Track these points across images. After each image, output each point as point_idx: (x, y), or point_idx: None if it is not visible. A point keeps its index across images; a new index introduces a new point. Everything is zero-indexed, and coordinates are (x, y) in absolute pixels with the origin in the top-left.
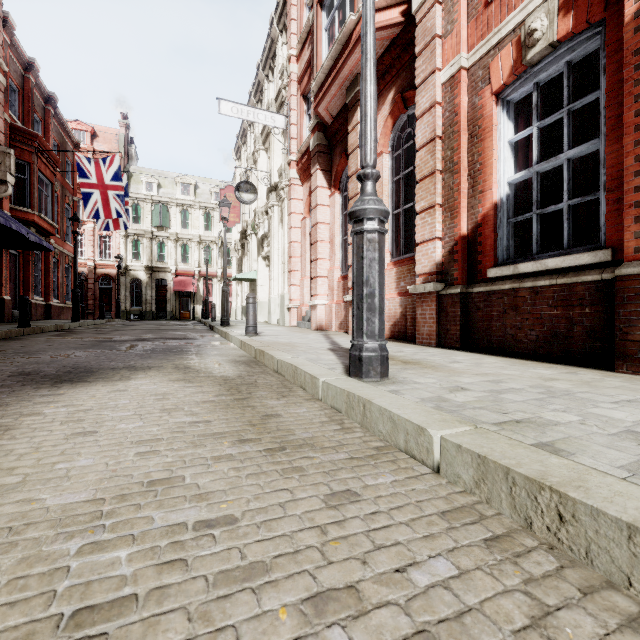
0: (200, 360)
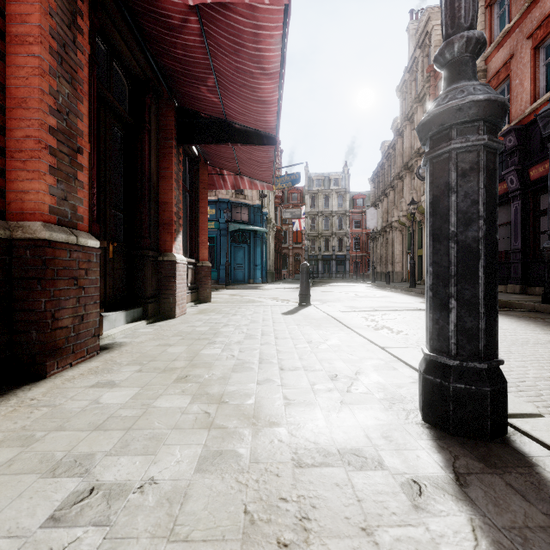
0: None
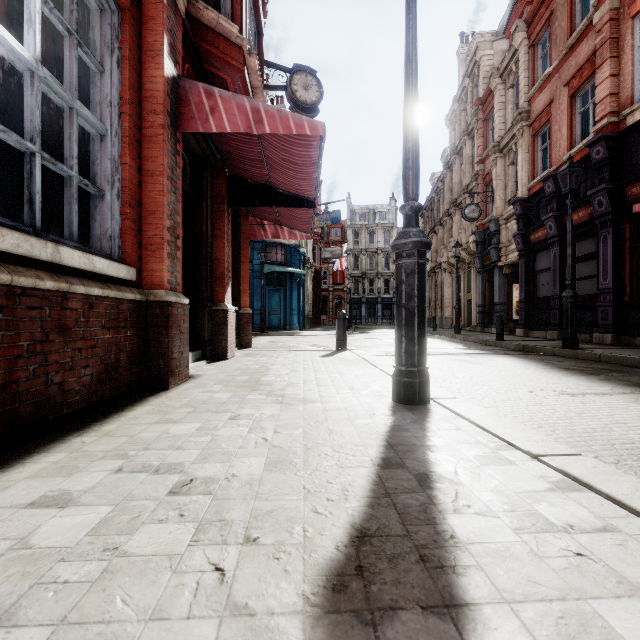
0: None
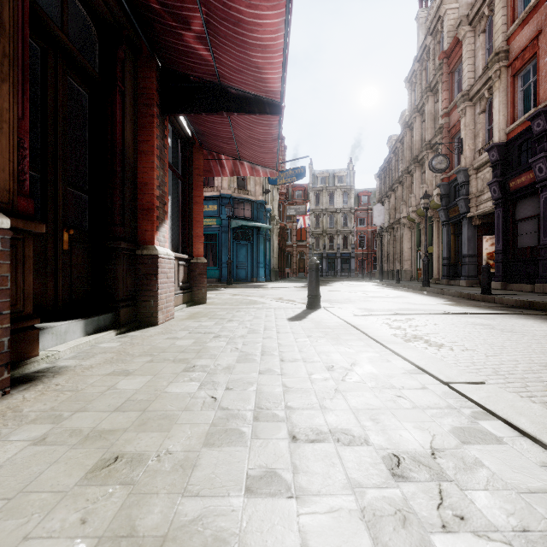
0: None
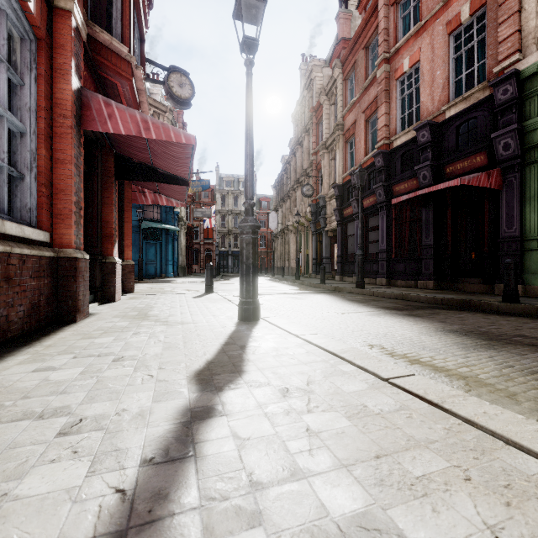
0: (477, 372)
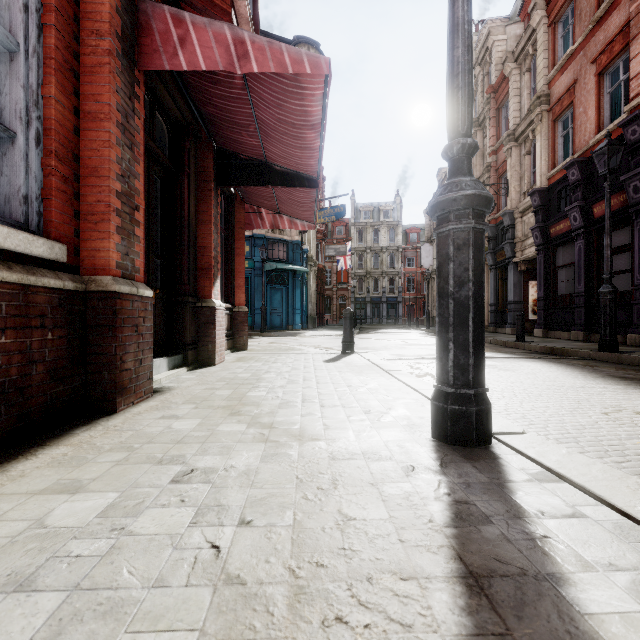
0: None
